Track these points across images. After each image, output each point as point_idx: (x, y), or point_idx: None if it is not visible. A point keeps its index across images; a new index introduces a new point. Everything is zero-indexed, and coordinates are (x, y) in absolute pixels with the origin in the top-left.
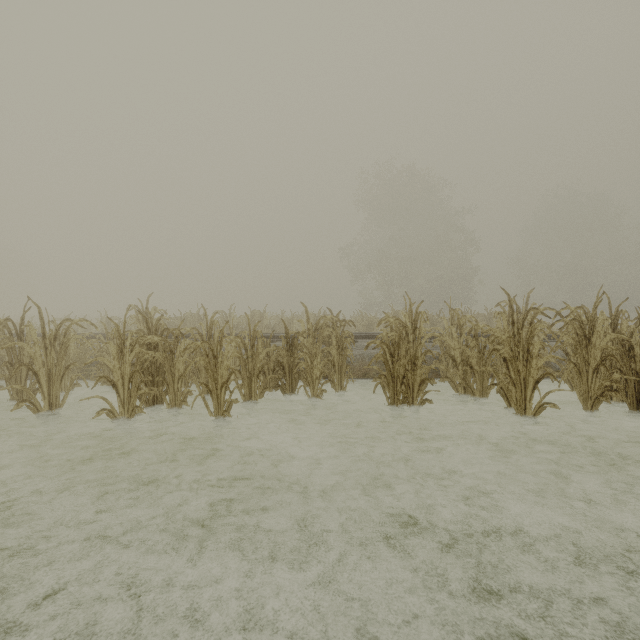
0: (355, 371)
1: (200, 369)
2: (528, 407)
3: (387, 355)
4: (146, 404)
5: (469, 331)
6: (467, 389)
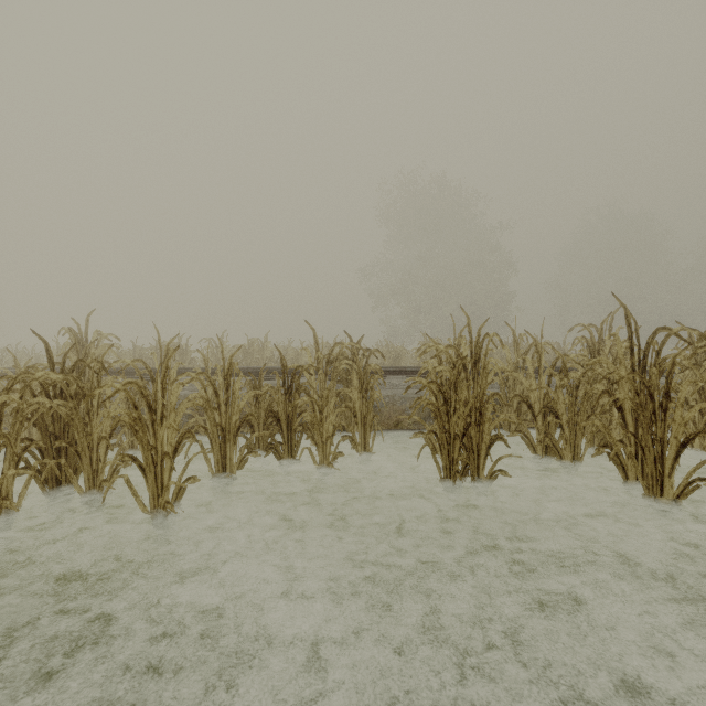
0: (383, 420)
1: (148, 423)
2: (667, 485)
3: (433, 399)
4: (42, 486)
5: (553, 364)
6: (551, 449)
